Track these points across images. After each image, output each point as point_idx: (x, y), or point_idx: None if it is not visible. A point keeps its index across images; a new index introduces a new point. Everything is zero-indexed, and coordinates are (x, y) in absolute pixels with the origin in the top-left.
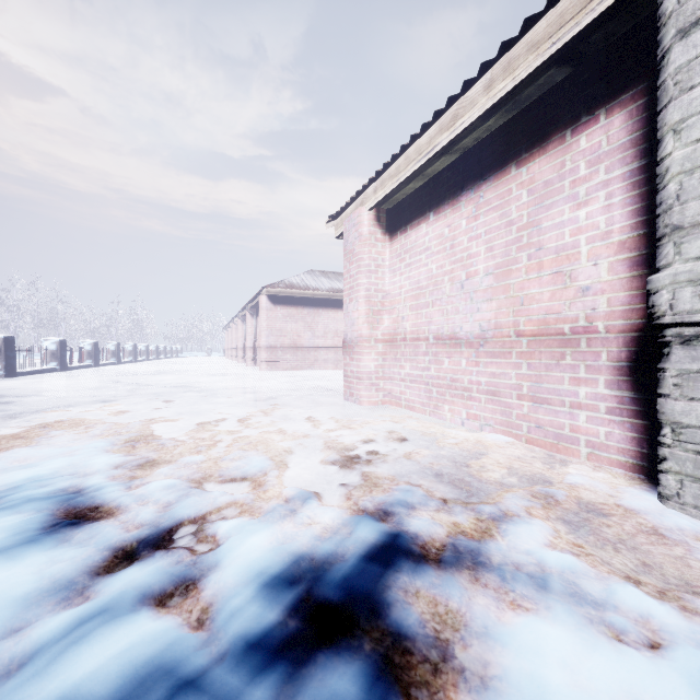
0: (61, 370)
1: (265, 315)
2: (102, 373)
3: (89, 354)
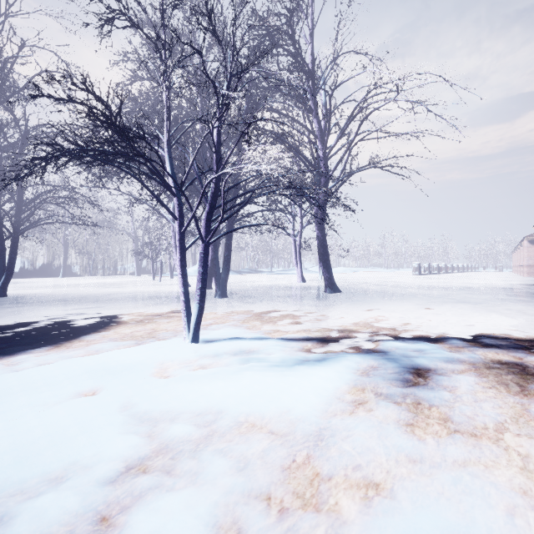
0: (429, 274)
1: (525, 250)
2: (445, 276)
3: (435, 269)
